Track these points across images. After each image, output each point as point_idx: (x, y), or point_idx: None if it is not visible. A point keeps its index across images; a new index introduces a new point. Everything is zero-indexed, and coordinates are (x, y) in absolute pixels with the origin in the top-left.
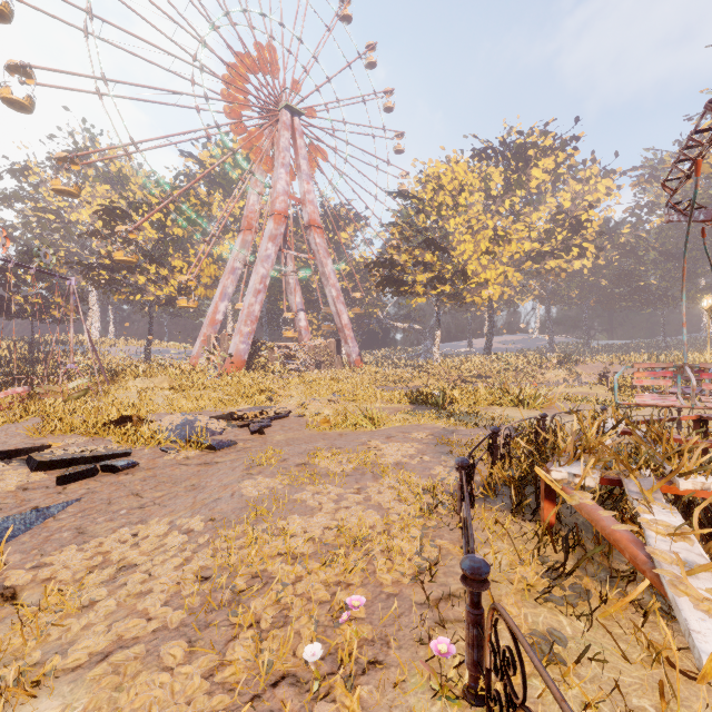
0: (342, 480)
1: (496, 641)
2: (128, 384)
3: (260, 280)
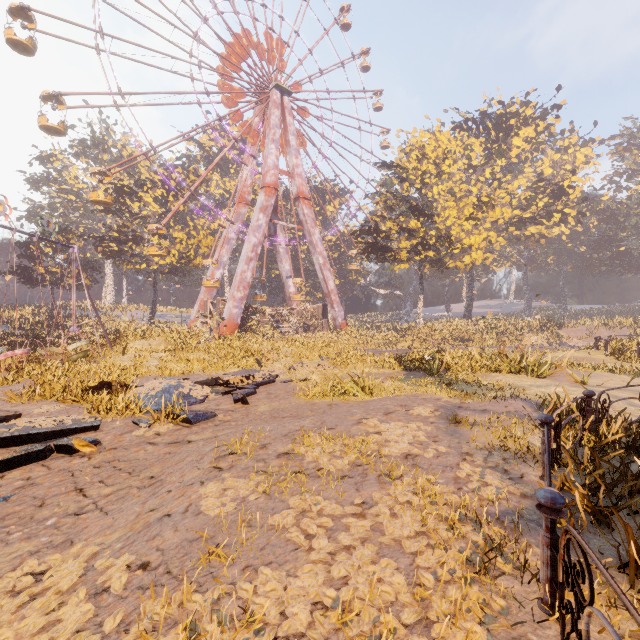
0: (336, 484)
1: None
2: (128, 346)
3: (252, 249)
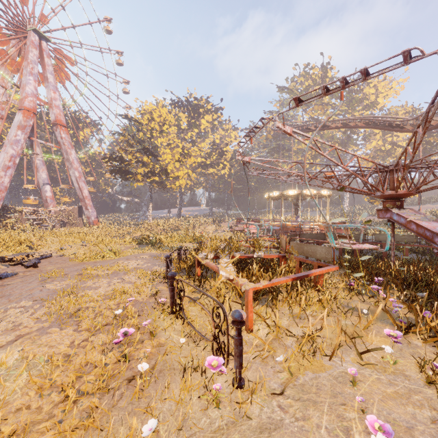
0: (107, 277)
1: (178, 289)
2: None
3: (10, 159)
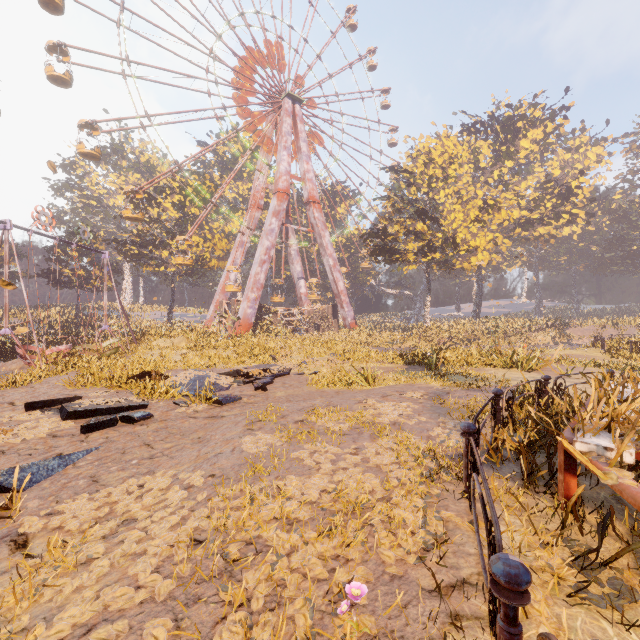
0: (339, 438)
1: None
2: (152, 343)
3: (265, 252)
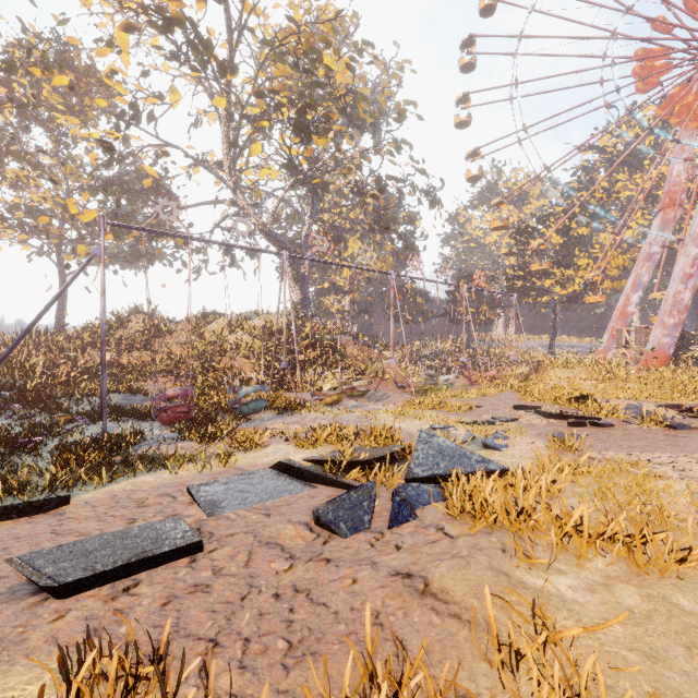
0: None
1: None
2: (549, 373)
3: (691, 263)
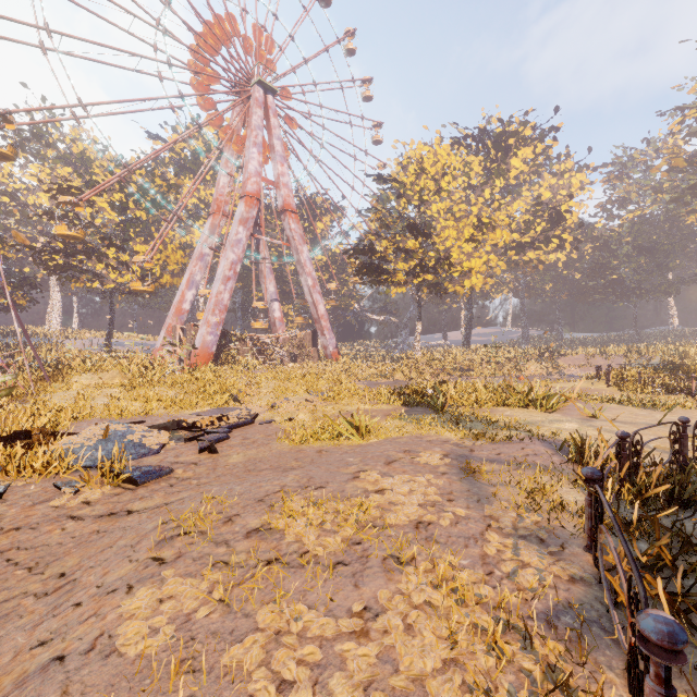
0: (327, 577)
1: None
2: (72, 380)
3: (230, 267)
